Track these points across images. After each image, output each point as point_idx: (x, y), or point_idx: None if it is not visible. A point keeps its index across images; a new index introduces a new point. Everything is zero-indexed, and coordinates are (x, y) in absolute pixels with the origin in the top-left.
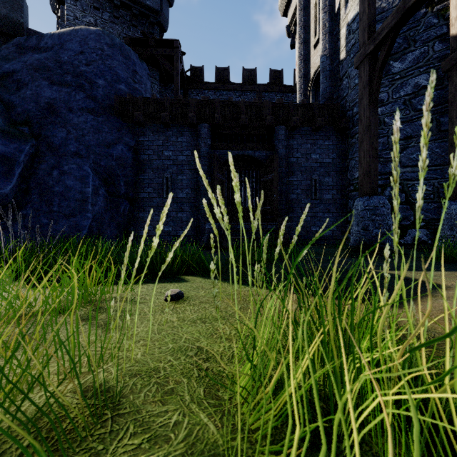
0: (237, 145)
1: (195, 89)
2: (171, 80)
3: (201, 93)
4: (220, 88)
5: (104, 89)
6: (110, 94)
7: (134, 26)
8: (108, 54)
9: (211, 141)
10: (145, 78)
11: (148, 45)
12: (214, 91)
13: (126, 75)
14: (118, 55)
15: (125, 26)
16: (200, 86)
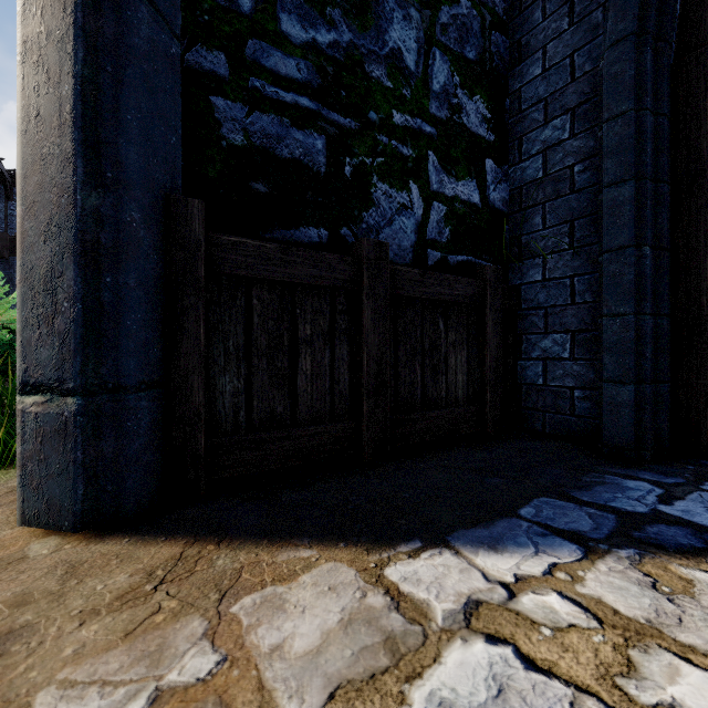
0: None
1: None
2: None
3: None
4: None
5: None
6: None
7: None
8: None
9: None
10: None
11: None
12: None
13: None
14: None
15: None
16: None
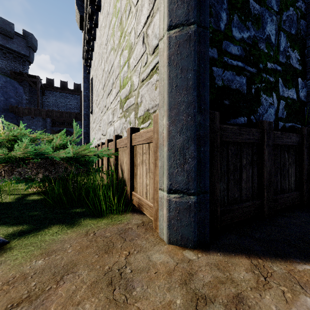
0: (62, 126)
1: (48, 90)
2: (35, 85)
3: (52, 93)
4: (62, 92)
5: (4, 102)
6: (7, 104)
7: (14, 61)
8: (4, 86)
9: (53, 121)
10: (22, 93)
11: (23, 74)
12: (59, 92)
13: (13, 95)
14: (10, 86)
15: (9, 61)
16: (51, 90)
